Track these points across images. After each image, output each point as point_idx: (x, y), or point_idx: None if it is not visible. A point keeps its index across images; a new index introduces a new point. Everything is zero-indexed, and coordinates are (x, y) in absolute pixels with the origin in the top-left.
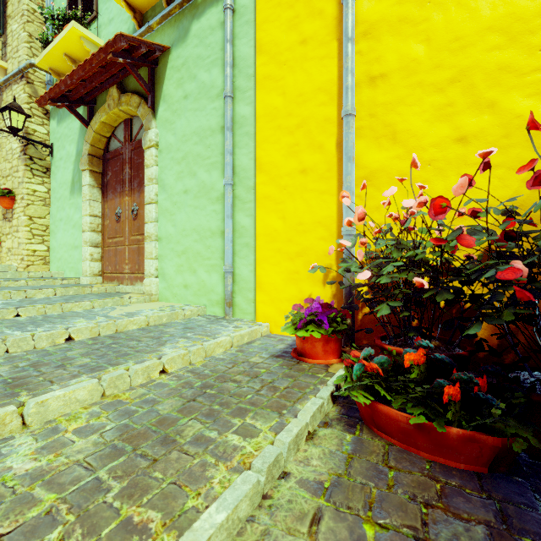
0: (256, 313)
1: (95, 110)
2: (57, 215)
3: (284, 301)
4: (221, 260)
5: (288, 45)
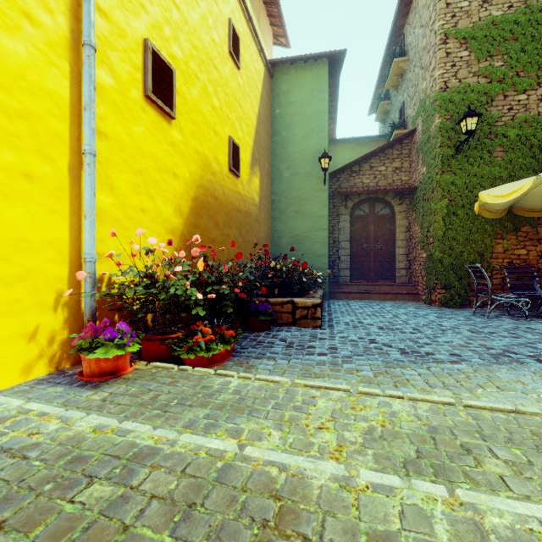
0: None
1: None
2: None
3: None
4: None
5: None
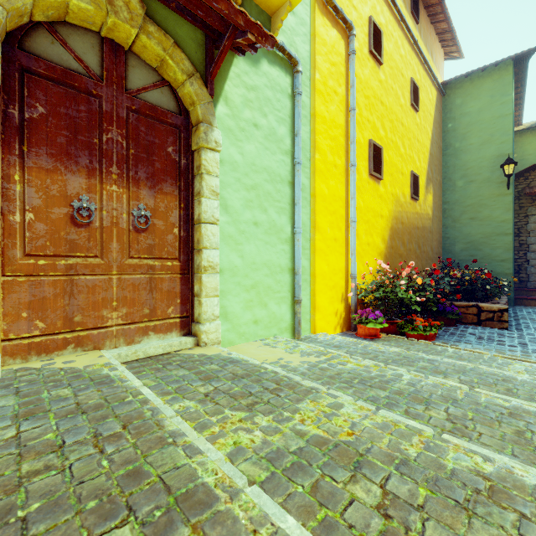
0: (316, 328)
1: None
2: None
3: (328, 315)
4: (289, 293)
5: (330, 161)
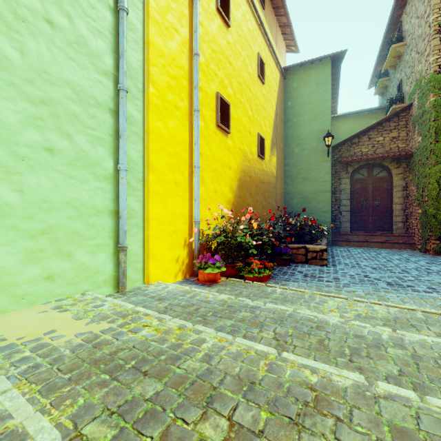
0: (150, 277)
1: None
2: None
3: (167, 263)
4: (111, 239)
5: (169, 100)
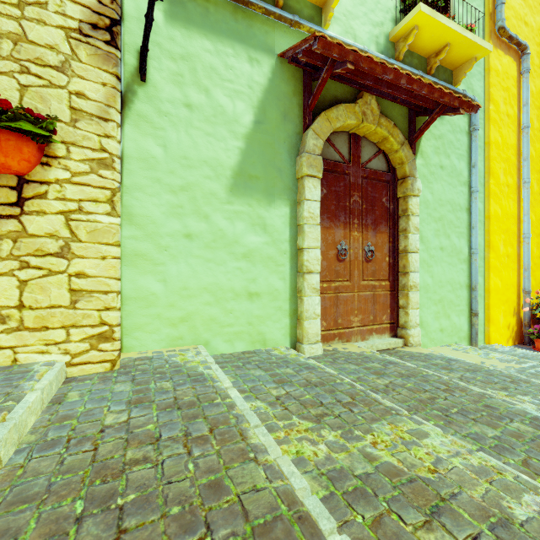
0: (490, 339)
1: (312, 87)
2: (166, 223)
3: (501, 328)
4: (466, 306)
5: (503, 182)
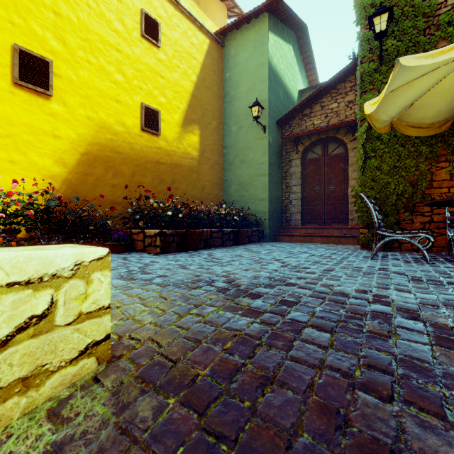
0: None
1: None
2: None
3: None
4: None
5: None
